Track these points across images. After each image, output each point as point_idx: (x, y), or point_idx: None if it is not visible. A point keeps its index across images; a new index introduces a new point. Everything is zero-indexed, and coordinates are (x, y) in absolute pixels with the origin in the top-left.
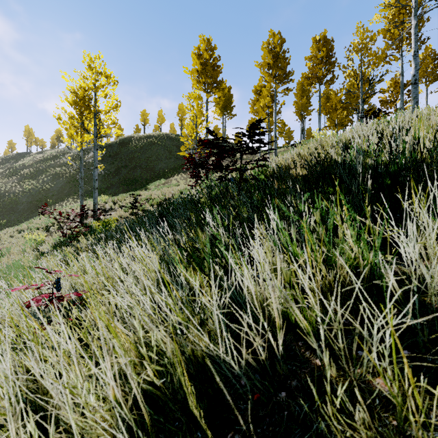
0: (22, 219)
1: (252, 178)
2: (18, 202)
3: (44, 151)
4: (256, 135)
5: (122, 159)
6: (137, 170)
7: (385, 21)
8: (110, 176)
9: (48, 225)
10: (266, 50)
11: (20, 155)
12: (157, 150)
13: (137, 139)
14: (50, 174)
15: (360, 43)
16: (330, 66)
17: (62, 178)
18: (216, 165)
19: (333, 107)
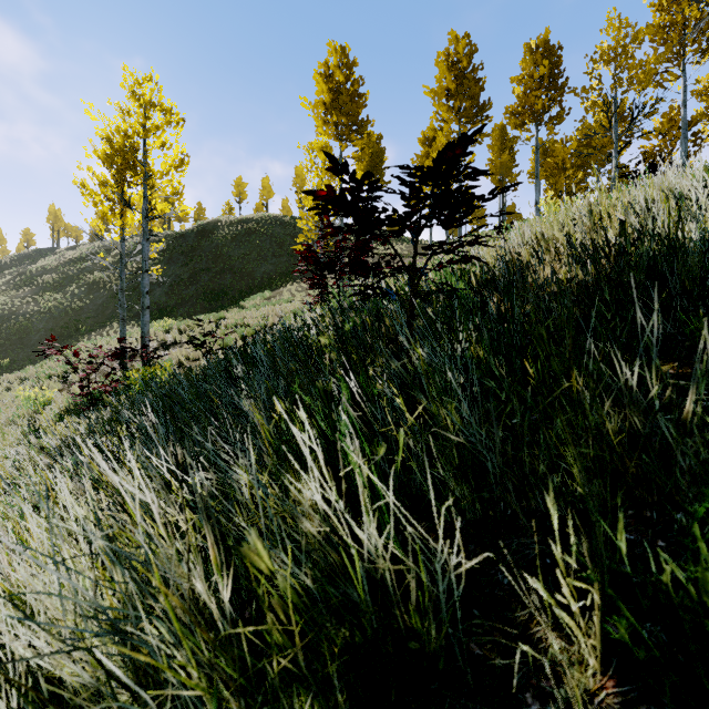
0: (37, 357)
1: (441, 290)
2: (30, 330)
3: (78, 246)
4: (455, 179)
5: (202, 257)
6: (225, 276)
7: (654, 12)
8: (181, 287)
9: (67, 371)
10: (444, 65)
11: (41, 253)
12: (260, 243)
13: (227, 224)
14: (85, 283)
15: (613, 47)
16: (556, 92)
17: (104, 289)
18: (353, 258)
19: (559, 165)
